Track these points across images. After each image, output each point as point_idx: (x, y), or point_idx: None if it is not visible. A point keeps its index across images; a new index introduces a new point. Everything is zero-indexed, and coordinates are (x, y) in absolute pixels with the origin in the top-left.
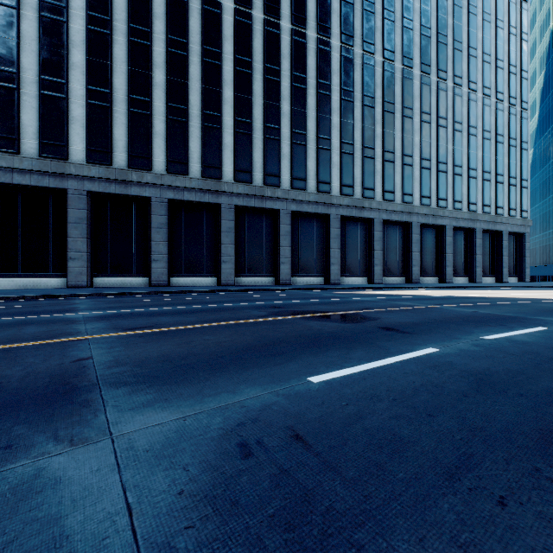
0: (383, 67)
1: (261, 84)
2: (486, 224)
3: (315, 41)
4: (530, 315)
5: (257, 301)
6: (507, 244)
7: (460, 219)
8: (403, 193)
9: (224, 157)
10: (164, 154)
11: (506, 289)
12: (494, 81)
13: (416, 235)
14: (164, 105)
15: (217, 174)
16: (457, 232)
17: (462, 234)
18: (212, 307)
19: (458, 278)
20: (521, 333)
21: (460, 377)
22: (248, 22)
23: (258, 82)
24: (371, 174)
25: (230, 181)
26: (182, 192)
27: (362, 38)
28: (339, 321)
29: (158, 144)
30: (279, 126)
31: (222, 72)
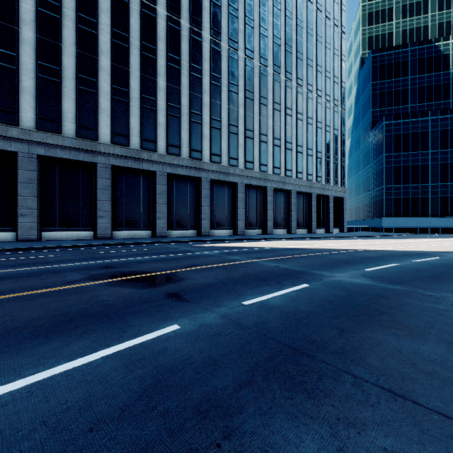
0: (245, 62)
1: (138, 58)
2: (319, 190)
3: (189, 30)
4: (312, 269)
5: (100, 260)
6: (333, 205)
7: (302, 186)
8: (260, 164)
9: (100, 120)
10: (33, 110)
11: (326, 239)
12: (324, 86)
13: (270, 197)
14: (33, 63)
15: (93, 135)
16: (300, 196)
17: (303, 197)
18: (37, 269)
19: (300, 230)
20: (281, 294)
21: (138, 381)
22: (125, 0)
23: (135, 56)
24: (235, 147)
25: (107, 142)
26: (55, 149)
27: (228, 36)
28: (139, 286)
29: (26, 100)
30: (155, 98)
31: (98, 41)
